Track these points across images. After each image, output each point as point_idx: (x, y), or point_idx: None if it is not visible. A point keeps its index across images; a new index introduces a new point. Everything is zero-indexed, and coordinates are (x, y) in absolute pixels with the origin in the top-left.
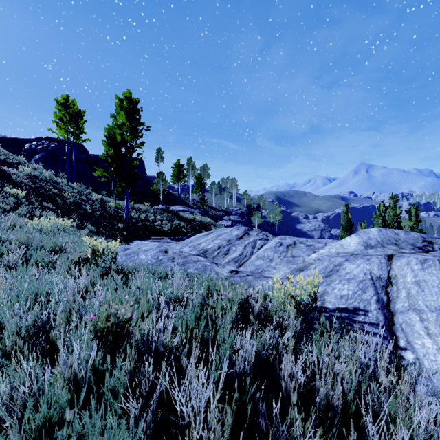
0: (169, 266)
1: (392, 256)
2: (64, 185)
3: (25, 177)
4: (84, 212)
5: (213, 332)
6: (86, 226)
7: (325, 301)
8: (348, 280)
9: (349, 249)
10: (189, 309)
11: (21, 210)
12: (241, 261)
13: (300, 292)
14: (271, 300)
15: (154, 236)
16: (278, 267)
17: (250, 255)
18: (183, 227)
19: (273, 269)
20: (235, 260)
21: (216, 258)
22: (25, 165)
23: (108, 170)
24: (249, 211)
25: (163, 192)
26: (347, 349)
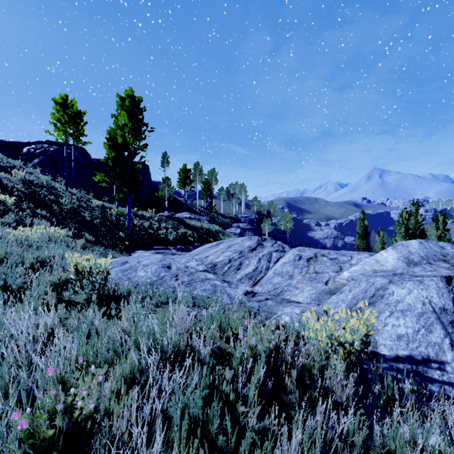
0: (172, 286)
1: (452, 279)
2: (62, 191)
3: (18, 182)
4: (83, 220)
5: (235, 436)
6: (84, 235)
7: (377, 343)
8: (403, 311)
9: (387, 266)
10: (194, 380)
11: (7, 218)
12: (256, 278)
13: (350, 338)
14: (306, 344)
15: (158, 245)
16: (300, 287)
17: (266, 270)
18: (189, 236)
19: (295, 288)
20: (249, 276)
21: (227, 273)
22: (21, 169)
23: (110, 175)
24: (259, 218)
25: (169, 198)
26: (442, 443)
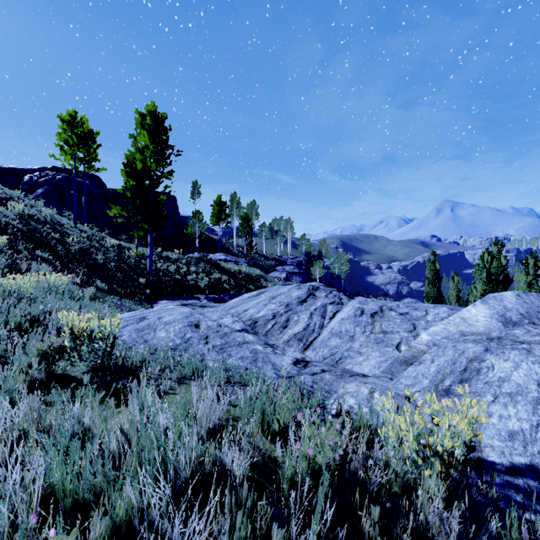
0: (199, 352)
1: None
2: (69, 228)
3: (15, 217)
4: (94, 263)
5: None
6: (95, 282)
7: (481, 444)
8: (511, 396)
9: (478, 326)
10: (221, 539)
11: None
12: (308, 339)
13: (450, 445)
14: (384, 447)
15: (186, 294)
16: (364, 352)
17: (320, 329)
18: (224, 283)
19: (357, 354)
20: (298, 337)
21: (271, 333)
22: (19, 201)
23: (128, 208)
24: (309, 260)
25: (200, 236)
26: None
